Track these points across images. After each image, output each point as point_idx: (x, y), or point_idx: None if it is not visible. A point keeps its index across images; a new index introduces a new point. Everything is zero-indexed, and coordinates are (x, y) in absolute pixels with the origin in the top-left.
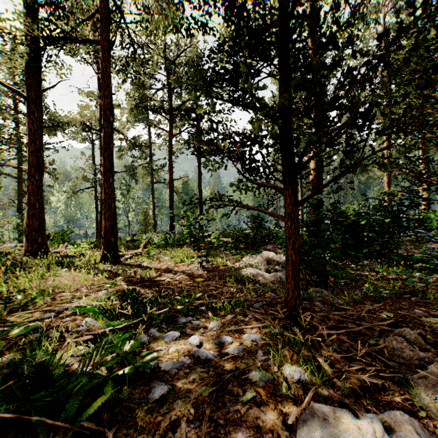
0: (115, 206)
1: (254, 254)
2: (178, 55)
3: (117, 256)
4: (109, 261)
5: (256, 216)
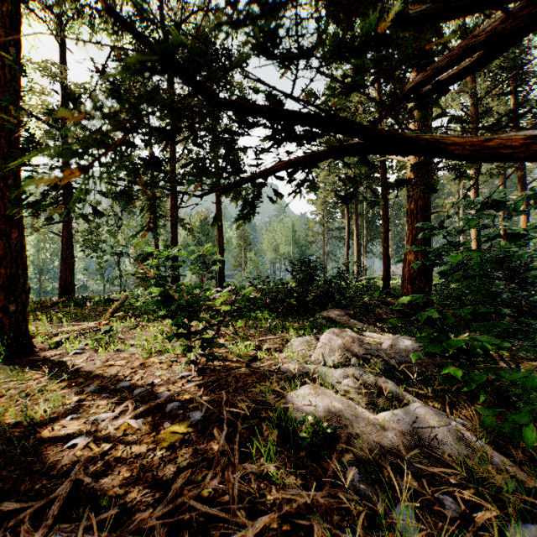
0: (21, 236)
1: (311, 331)
2: (185, 19)
3: (26, 340)
4: (1, 354)
5: (305, 261)
